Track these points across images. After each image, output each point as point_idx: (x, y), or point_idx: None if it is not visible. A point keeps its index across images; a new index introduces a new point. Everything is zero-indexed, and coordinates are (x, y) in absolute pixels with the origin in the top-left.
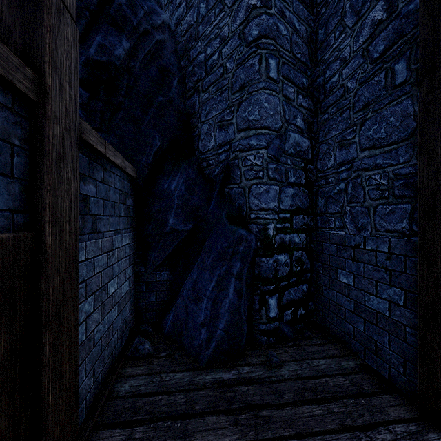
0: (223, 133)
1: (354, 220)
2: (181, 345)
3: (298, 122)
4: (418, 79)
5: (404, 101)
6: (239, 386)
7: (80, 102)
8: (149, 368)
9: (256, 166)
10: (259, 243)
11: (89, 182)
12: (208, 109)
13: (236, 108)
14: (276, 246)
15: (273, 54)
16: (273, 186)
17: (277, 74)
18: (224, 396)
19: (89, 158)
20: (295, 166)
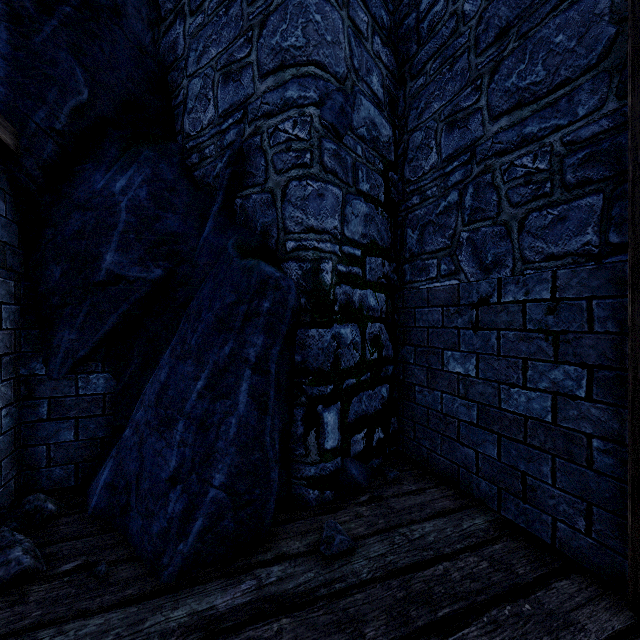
0: (231, 87)
1: (478, 253)
2: (124, 535)
3: (375, 86)
4: None
5: None
6: (257, 624)
7: None
8: (6, 620)
9: (298, 141)
10: (304, 300)
11: None
12: (202, 47)
13: (258, 31)
14: (337, 307)
15: None
16: (331, 186)
17: None
18: None
19: None
20: (369, 163)
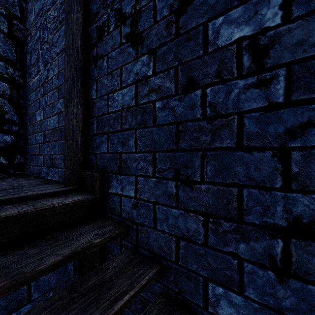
0: None
1: (43, 59)
2: None
3: None
4: None
5: None
6: None
7: None
8: None
9: None
10: None
11: None
12: None
13: None
14: None
15: None
16: None
17: None
18: None
19: None
20: None
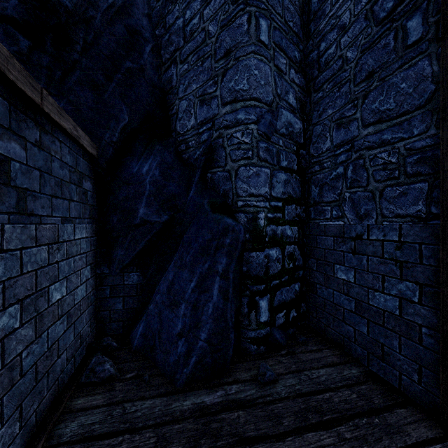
0: (205, 108)
1: (355, 207)
2: (153, 362)
3: (290, 100)
4: (438, 33)
5: (419, 62)
6: (226, 412)
7: (16, 50)
8: (108, 397)
9: (245, 144)
10: (248, 235)
11: (12, 139)
12: (187, 83)
13: (221, 78)
14: (267, 239)
15: (264, 14)
16: (264, 168)
17: (268, 38)
18: (208, 429)
19: (12, 103)
20: (287, 148)
